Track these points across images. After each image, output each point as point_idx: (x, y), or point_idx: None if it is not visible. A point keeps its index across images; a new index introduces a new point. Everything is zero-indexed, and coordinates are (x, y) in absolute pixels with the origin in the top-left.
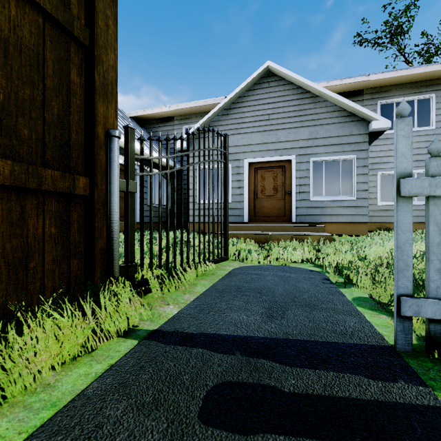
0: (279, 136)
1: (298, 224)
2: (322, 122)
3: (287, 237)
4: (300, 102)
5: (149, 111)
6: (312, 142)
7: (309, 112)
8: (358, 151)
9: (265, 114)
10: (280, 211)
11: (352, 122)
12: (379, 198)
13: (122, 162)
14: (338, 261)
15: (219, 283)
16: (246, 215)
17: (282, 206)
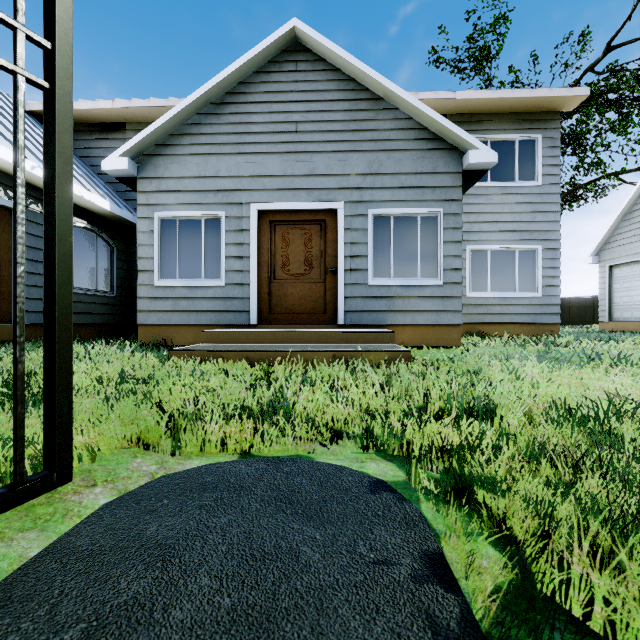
0: (315, 165)
1: (347, 329)
2: (388, 146)
3: (325, 356)
4: (352, 106)
5: None
6: (372, 181)
7: (368, 126)
8: (447, 202)
9: (290, 120)
10: (316, 303)
11: (437, 150)
12: (468, 285)
13: None
14: (449, 444)
15: None
16: (253, 310)
17: (320, 294)
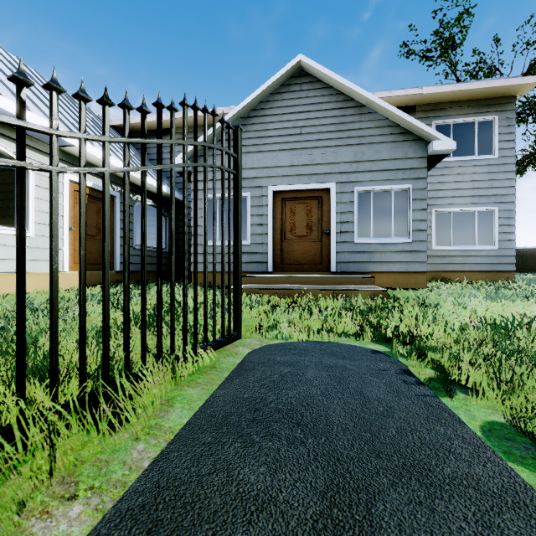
0: (314, 157)
1: (338, 275)
2: (369, 140)
3: (327, 293)
4: (342, 112)
5: (138, 119)
6: (357, 167)
7: (353, 126)
8: (415, 180)
9: (296, 126)
10: (315, 256)
11: (407, 141)
12: (434, 241)
13: (92, 185)
14: (413, 335)
15: (220, 394)
16: (270, 262)
17: (318, 250)
